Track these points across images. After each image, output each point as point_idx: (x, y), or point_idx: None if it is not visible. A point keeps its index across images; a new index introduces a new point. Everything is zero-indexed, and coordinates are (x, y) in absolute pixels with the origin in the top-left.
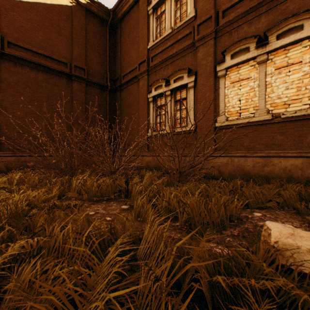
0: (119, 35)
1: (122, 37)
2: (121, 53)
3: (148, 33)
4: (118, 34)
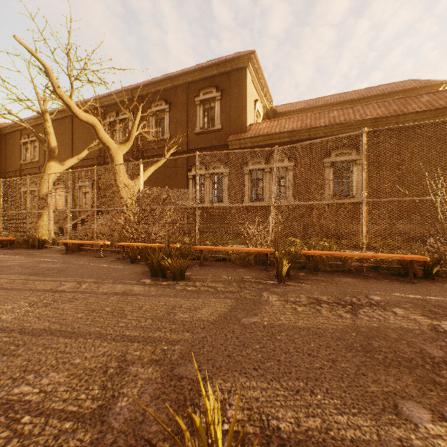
0: (5, 144)
1: (7, 145)
2: (7, 155)
3: (22, 154)
4: (4, 142)
